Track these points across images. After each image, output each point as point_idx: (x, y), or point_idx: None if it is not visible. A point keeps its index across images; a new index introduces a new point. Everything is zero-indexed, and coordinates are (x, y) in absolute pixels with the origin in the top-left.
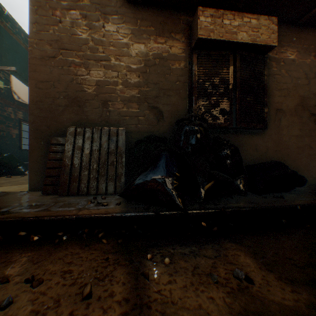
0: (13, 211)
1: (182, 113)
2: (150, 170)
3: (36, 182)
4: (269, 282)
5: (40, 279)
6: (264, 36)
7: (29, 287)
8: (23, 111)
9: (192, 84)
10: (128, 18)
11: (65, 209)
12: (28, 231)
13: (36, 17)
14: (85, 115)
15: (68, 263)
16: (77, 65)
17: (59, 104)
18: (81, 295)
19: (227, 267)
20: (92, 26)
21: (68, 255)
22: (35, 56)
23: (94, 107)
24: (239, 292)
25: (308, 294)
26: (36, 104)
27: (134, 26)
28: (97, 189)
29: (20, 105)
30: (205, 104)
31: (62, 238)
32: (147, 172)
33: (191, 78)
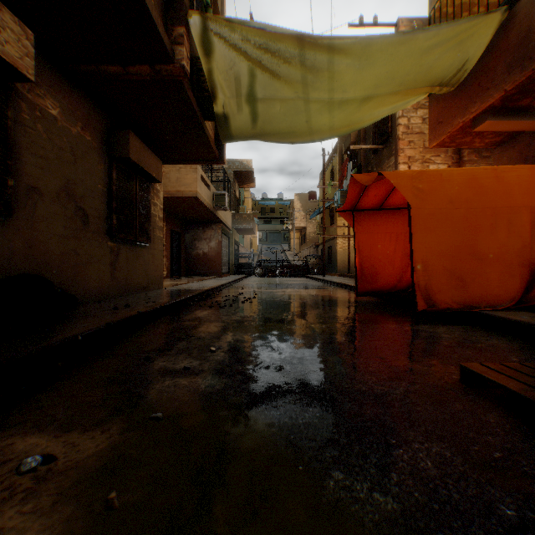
0: None
1: None
2: None
3: None
4: (77, 442)
5: None
6: (15, 51)
7: None
8: None
9: None
10: None
11: None
12: None
13: None
14: None
15: None
16: None
17: None
18: None
19: (2, 472)
20: None
21: None
22: None
23: None
24: (43, 483)
25: (119, 423)
26: None
27: None
28: None
29: None
30: None
31: None
32: None
33: None
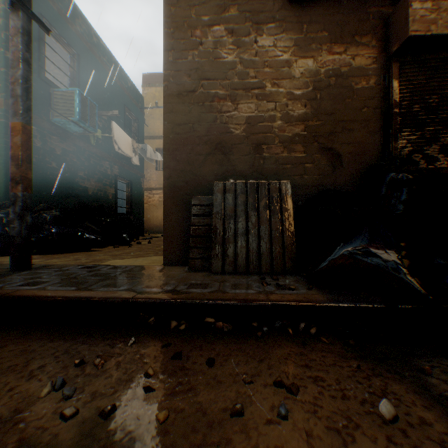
0: (180, 290)
1: (371, 156)
2: (358, 240)
3: (172, 255)
4: None
5: (294, 384)
6: None
7: (287, 393)
8: (118, 165)
9: (389, 109)
10: (289, 24)
11: (243, 291)
12: (213, 318)
13: (172, 42)
14: (231, 166)
15: (305, 366)
16: (222, 99)
17: (200, 153)
18: (376, 415)
19: None
20: (241, 44)
21: (292, 355)
22: (171, 92)
23: (243, 154)
24: None
25: None
26: (172, 154)
27: (297, 35)
28: (259, 266)
29: (115, 158)
30: (412, 139)
31: (263, 331)
32: (354, 244)
33: (386, 101)
